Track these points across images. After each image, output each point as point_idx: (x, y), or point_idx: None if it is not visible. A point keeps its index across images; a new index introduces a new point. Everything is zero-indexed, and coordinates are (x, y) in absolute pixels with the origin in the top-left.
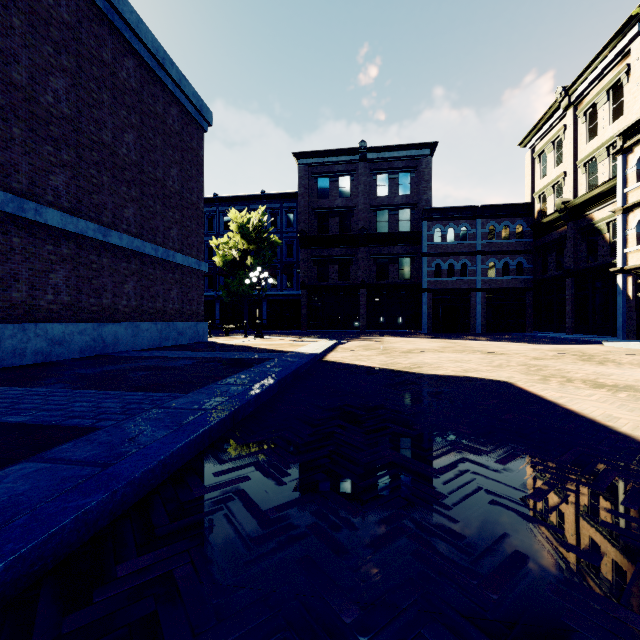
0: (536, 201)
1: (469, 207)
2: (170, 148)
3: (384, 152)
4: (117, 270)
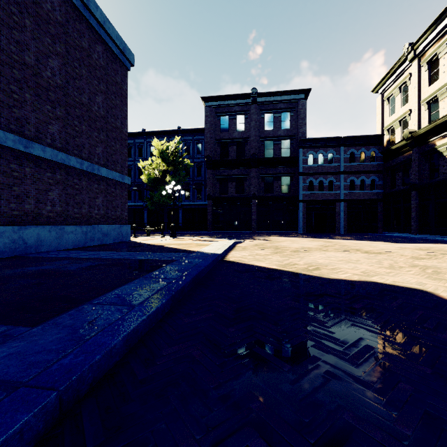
0: (385, 133)
1: (335, 138)
2: (95, 79)
3: (270, 96)
4: (41, 179)
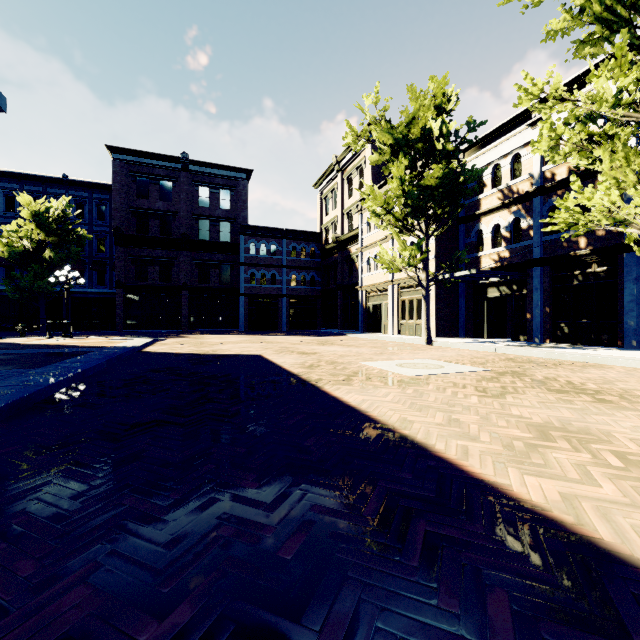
0: (324, 231)
1: (277, 229)
2: None
3: (206, 167)
4: None
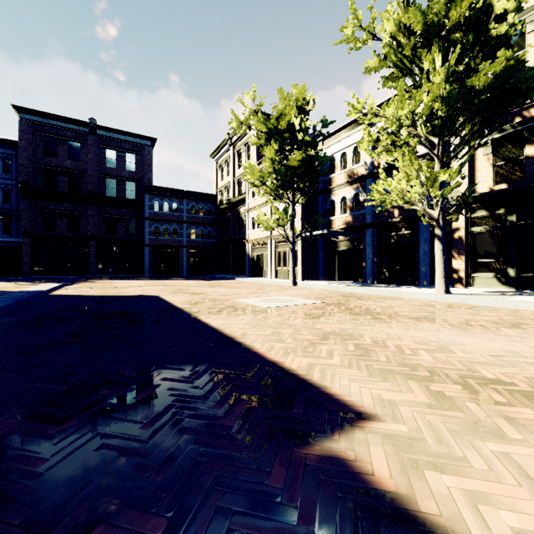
0: (219, 194)
1: (179, 190)
2: None
3: (113, 133)
4: None
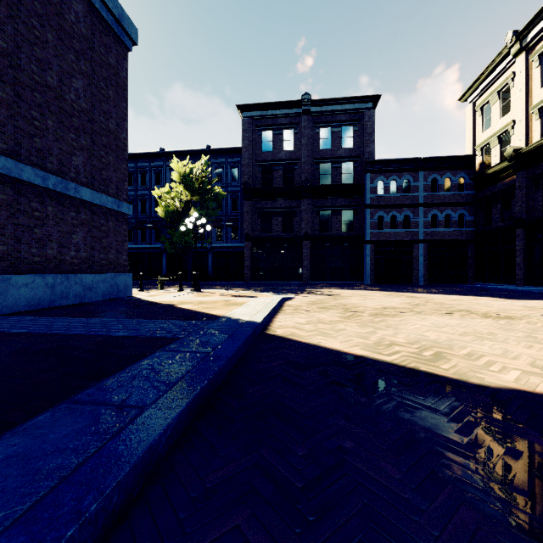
0: (478, 154)
1: (412, 159)
2: (71, 52)
3: (327, 105)
4: None
